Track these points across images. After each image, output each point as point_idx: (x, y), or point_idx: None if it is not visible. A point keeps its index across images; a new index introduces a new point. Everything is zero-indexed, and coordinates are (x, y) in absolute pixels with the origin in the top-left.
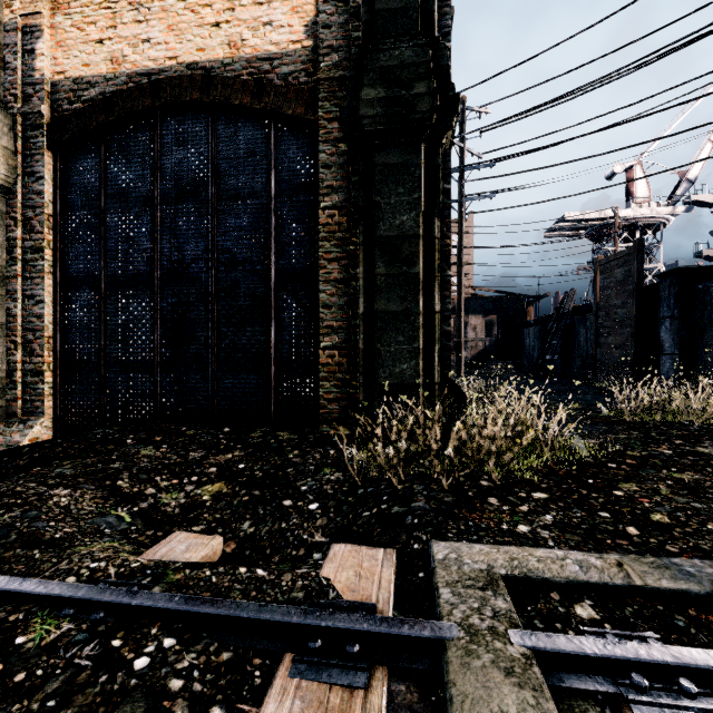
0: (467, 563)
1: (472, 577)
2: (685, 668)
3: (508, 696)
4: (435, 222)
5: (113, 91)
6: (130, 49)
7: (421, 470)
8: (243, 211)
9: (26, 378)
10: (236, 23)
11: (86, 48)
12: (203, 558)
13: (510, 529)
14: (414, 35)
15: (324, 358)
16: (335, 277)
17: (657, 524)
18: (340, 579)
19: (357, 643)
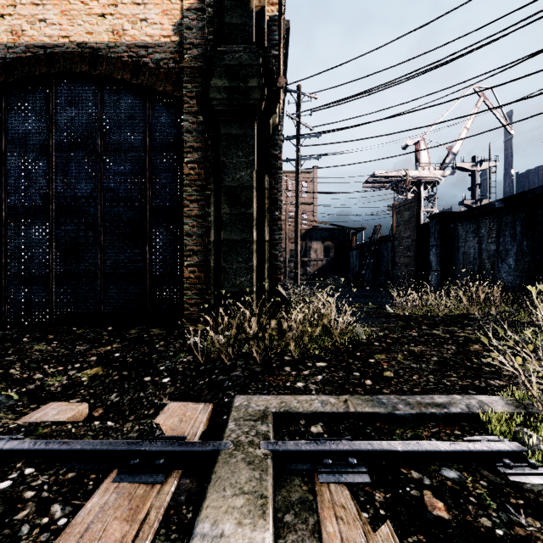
0: (252, 406)
1: (252, 414)
2: (354, 452)
3: (244, 475)
4: (265, 177)
5: (13, 58)
6: (29, 25)
7: (247, 351)
8: (124, 160)
9: None
10: (119, 16)
11: None
12: (69, 418)
13: (291, 385)
14: (250, 44)
15: (187, 273)
16: (196, 214)
17: (385, 377)
18: (167, 424)
19: (163, 458)
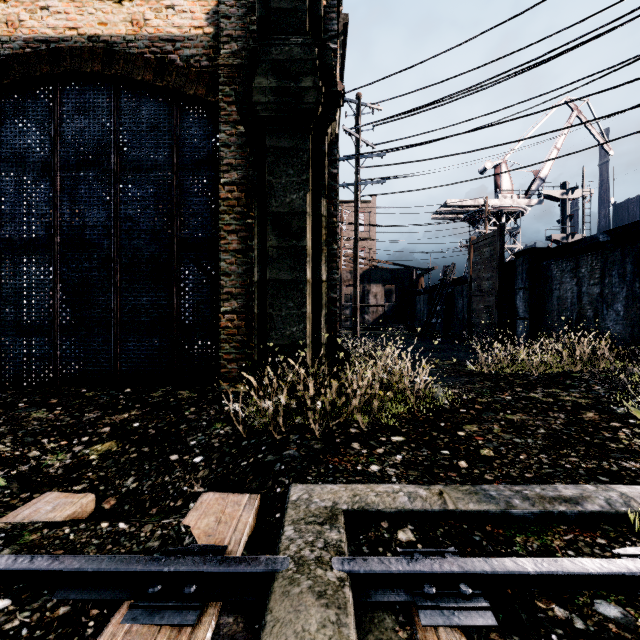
0: (315, 502)
1: (316, 514)
2: (466, 575)
3: (313, 616)
4: (321, 201)
5: (8, 54)
6: (28, 14)
7: (301, 421)
8: (146, 182)
9: None
10: (139, 3)
11: None
12: (68, 517)
13: (363, 469)
14: (303, 34)
15: (224, 321)
16: (235, 248)
17: (484, 457)
18: (199, 526)
19: (195, 584)
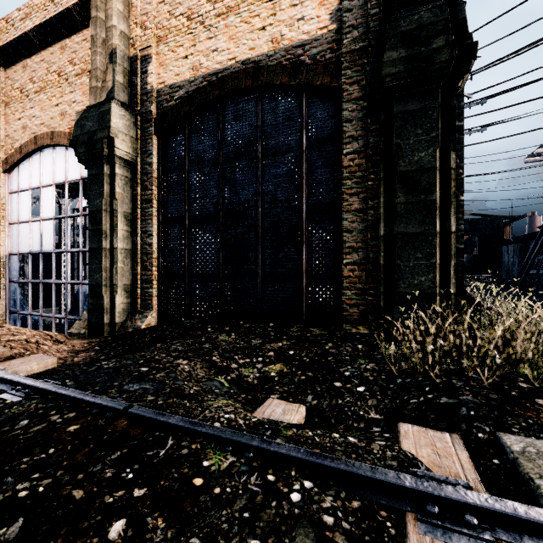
0: None
1: None
2: None
3: None
4: (450, 155)
5: (193, 90)
6: (205, 58)
7: (452, 367)
8: (282, 162)
9: (142, 285)
10: (277, 24)
11: (177, 63)
12: (297, 421)
13: None
14: None
15: (346, 272)
16: (356, 208)
17: None
18: (422, 455)
19: (472, 516)
